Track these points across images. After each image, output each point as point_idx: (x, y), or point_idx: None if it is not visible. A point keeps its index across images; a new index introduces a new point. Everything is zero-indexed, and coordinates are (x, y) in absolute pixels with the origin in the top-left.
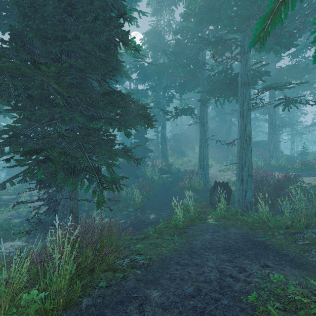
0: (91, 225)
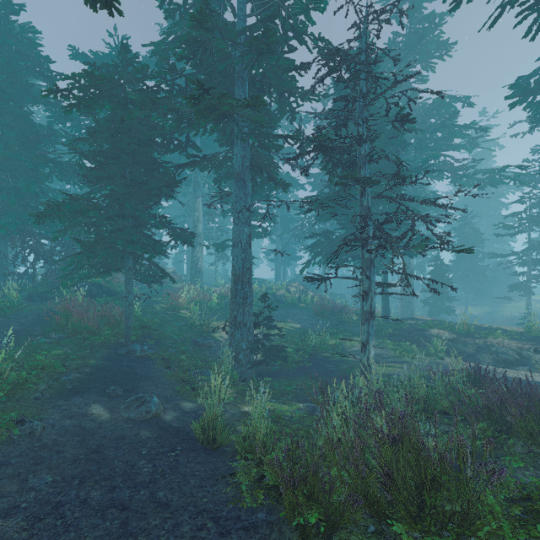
0: (99, 312)
